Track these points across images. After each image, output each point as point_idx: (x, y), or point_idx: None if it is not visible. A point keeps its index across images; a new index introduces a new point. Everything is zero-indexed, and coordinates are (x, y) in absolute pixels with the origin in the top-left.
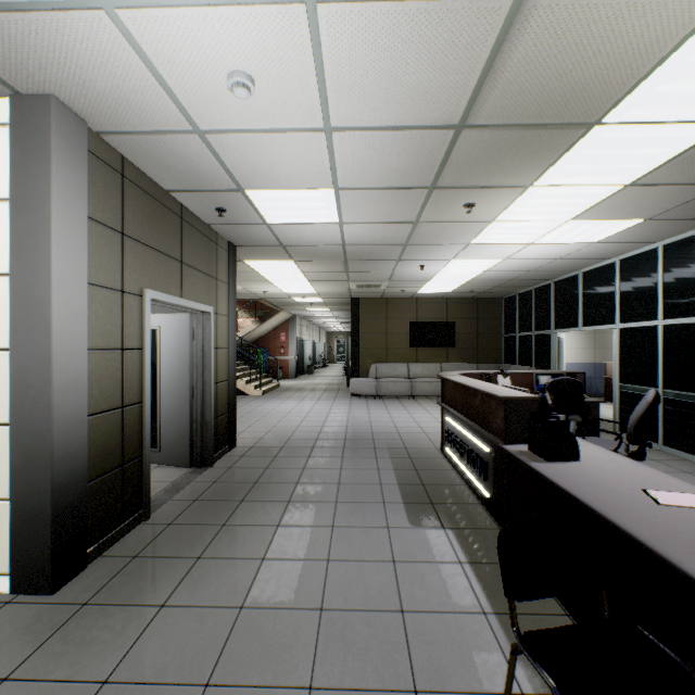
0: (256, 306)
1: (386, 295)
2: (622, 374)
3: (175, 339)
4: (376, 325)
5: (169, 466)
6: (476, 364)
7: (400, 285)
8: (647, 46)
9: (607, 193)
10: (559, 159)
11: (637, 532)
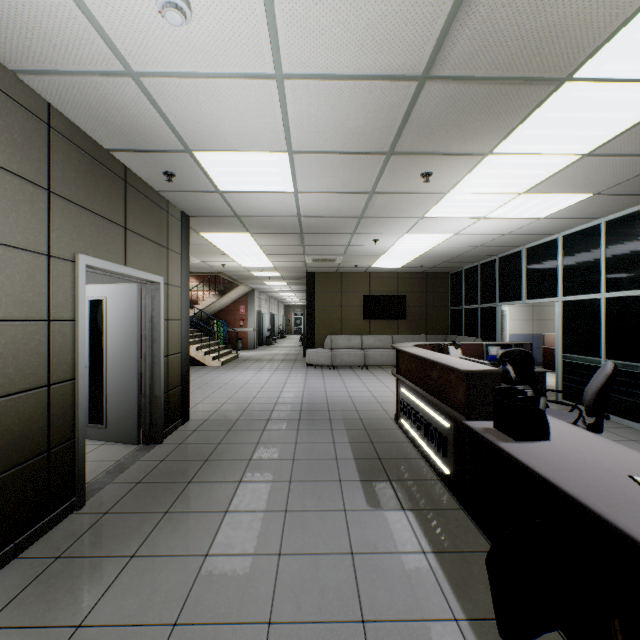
0: (217, 280)
1: (340, 270)
2: (565, 344)
3: (122, 310)
4: (331, 298)
5: (116, 443)
6: (425, 335)
7: (354, 259)
8: None
9: (563, 164)
10: (522, 122)
11: None
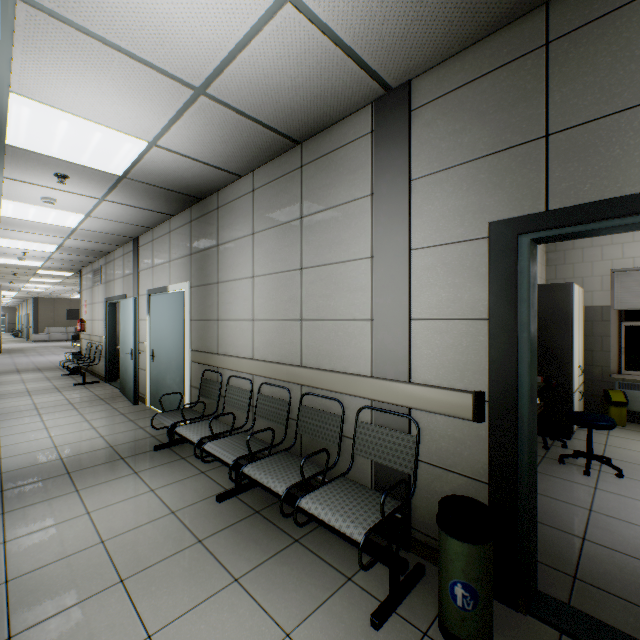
0: None
1: (55, 297)
2: None
3: None
4: (49, 310)
5: None
6: None
7: (62, 296)
8: None
9: None
10: None
11: None
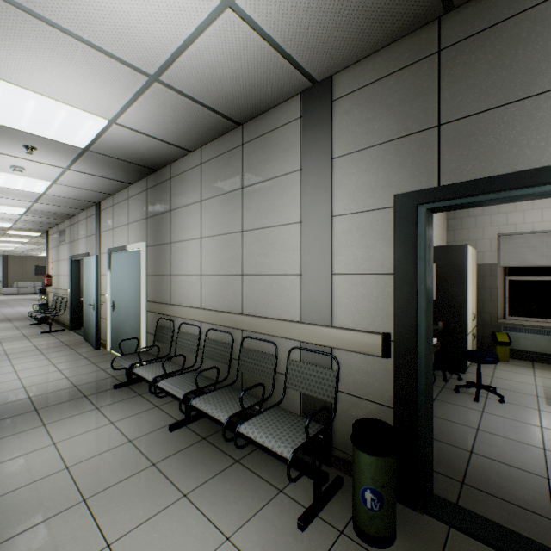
0: None
1: (23, 255)
2: None
3: None
4: (18, 266)
5: None
6: None
7: (30, 254)
8: None
9: None
10: None
11: None
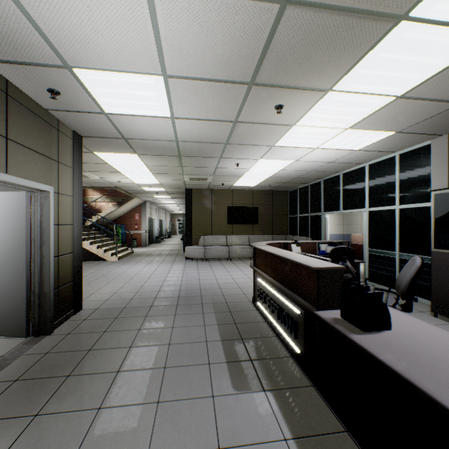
0: (116, 194)
1: (211, 187)
2: (371, 242)
3: (11, 215)
4: (204, 208)
5: (6, 336)
6: (271, 235)
7: (221, 179)
8: None
9: (382, 104)
10: (360, 61)
11: None
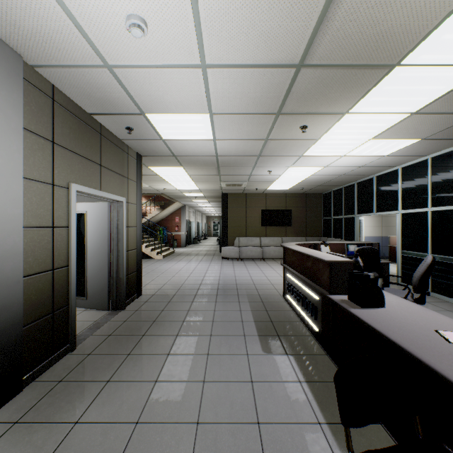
0: (159, 199)
1: (245, 191)
2: (403, 244)
3: (97, 220)
4: (239, 211)
5: (94, 309)
6: (305, 237)
7: (255, 184)
8: (441, 0)
9: (398, 119)
10: (368, 92)
11: (441, 368)
